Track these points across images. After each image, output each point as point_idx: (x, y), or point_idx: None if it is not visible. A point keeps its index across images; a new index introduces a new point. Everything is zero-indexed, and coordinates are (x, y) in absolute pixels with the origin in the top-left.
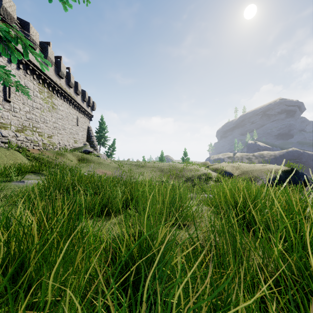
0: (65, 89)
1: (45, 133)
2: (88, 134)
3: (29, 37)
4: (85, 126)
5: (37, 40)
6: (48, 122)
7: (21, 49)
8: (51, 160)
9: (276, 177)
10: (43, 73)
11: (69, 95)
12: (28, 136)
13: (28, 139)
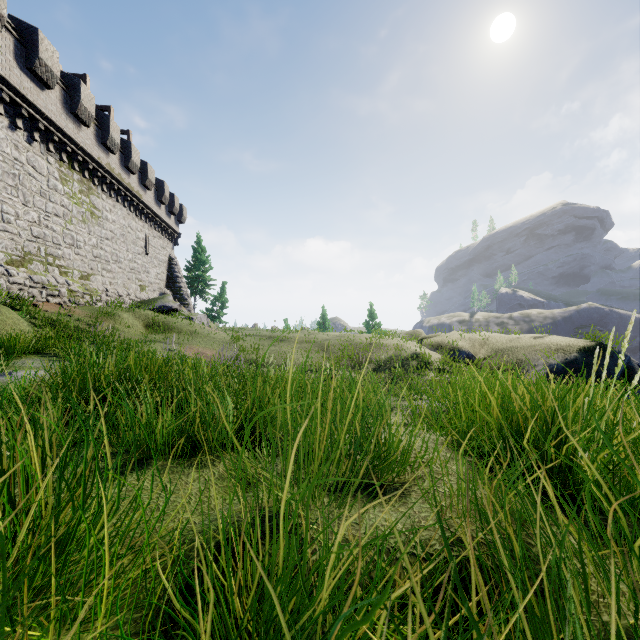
0: (119, 177)
1: (75, 268)
2: (170, 272)
3: (36, 61)
4: (163, 257)
5: (57, 68)
6: (82, 247)
7: (19, 85)
8: (86, 326)
9: (566, 363)
10: (70, 140)
11: (128, 189)
12: (35, 274)
13: (35, 281)
